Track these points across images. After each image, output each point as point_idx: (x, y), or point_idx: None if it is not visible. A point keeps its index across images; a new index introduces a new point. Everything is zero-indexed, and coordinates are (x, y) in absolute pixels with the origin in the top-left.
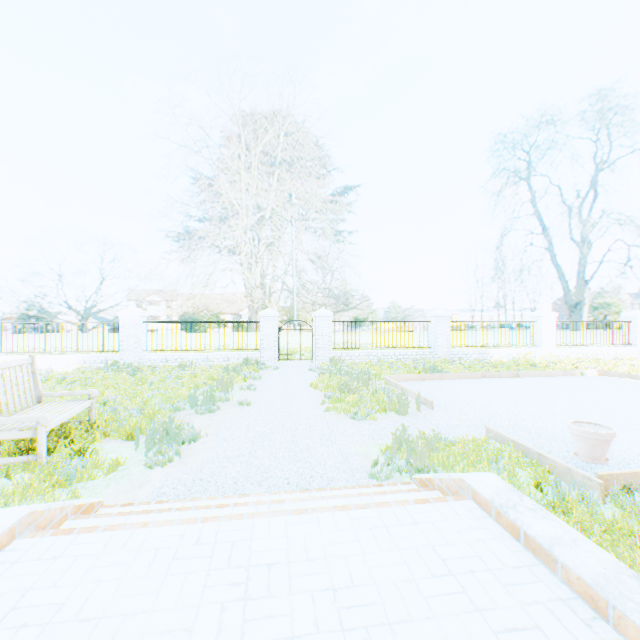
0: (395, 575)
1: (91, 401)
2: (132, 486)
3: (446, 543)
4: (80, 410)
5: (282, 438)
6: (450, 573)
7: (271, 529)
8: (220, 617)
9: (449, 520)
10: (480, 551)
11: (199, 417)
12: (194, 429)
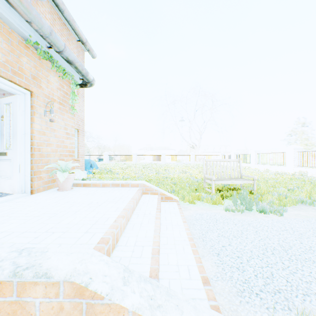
0: (66, 220)
1: (250, 181)
2: (205, 209)
3: (60, 236)
4: (242, 182)
5: (312, 243)
6: (46, 231)
7: (118, 205)
8: (89, 201)
9: (72, 244)
10: (38, 245)
11: (313, 212)
12: (276, 209)
